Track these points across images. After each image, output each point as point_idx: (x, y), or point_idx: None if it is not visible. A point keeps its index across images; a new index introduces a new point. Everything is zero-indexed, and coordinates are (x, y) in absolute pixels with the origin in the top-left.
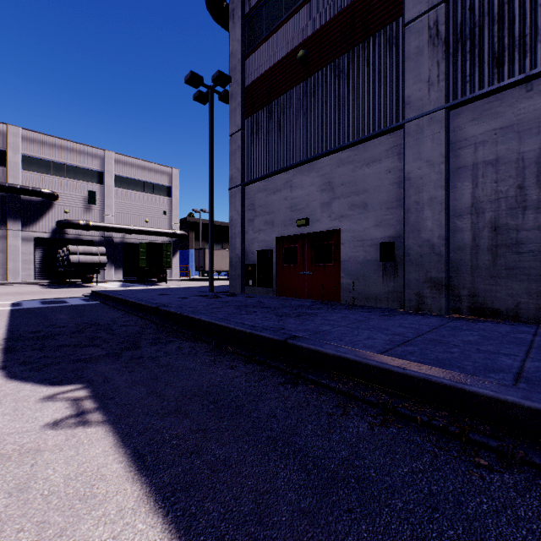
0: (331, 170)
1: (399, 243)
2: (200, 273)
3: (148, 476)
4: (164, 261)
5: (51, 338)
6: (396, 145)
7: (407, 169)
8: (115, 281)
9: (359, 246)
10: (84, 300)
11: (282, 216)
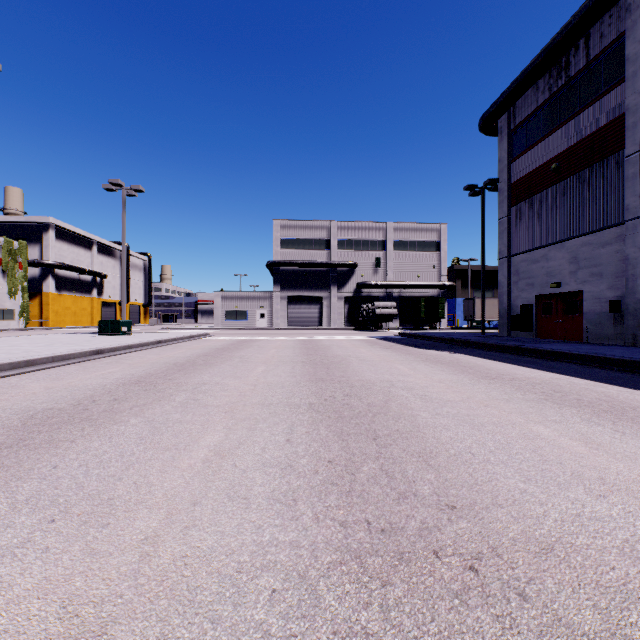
0: (576, 249)
1: (624, 300)
2: (468, 322)
3: (474, 356)
4: (439, 312)
5: (417, 345)
6: (621, 235)
7: (626, 252)
8: (395, 329)
9: (596, 302)
10: (401, 337)
11: (540, 280)
